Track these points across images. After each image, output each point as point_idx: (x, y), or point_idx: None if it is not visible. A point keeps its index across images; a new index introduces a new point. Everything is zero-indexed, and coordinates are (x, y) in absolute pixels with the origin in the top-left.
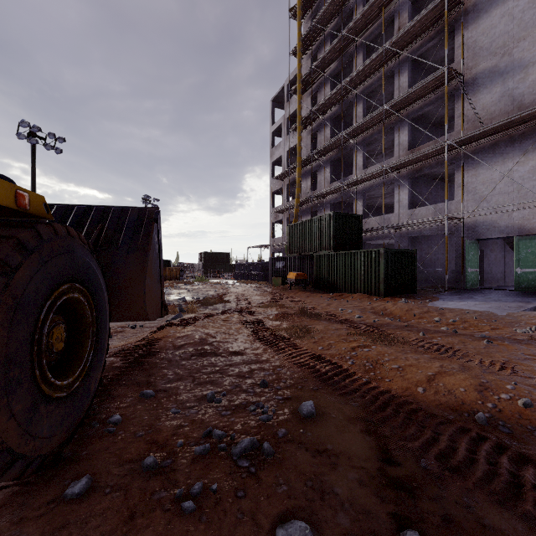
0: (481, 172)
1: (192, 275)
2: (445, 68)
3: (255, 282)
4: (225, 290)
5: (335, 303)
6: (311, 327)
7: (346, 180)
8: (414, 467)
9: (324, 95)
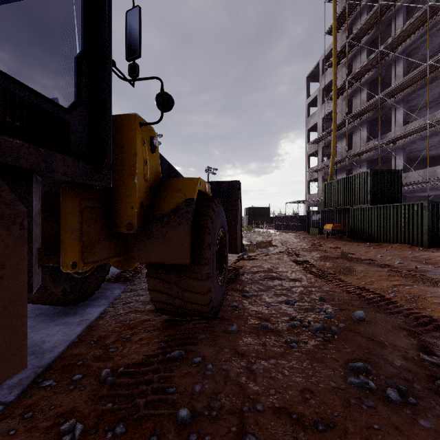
0: None
1: None
2: None
3: (293, 232)
4: (270, 237)
5: (373, 251)
6: (352, 268)
7: (383, 138)
8: None
9: (360, 62)
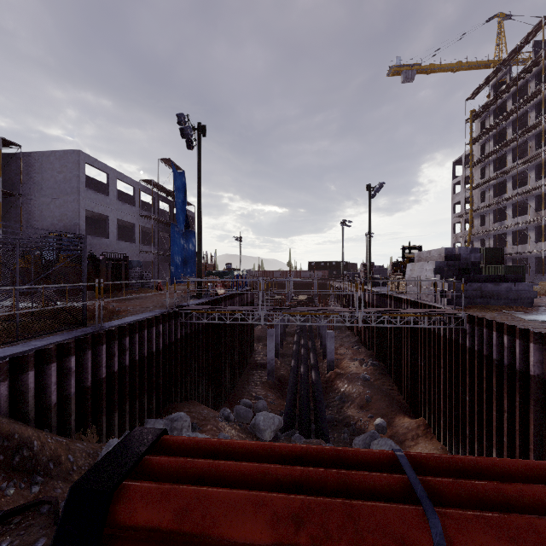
0: None
1: None
2: (542, 184)
3: None
4: None
5: None
6: None
7: (502, 223)
8: None
9: (489, 171)
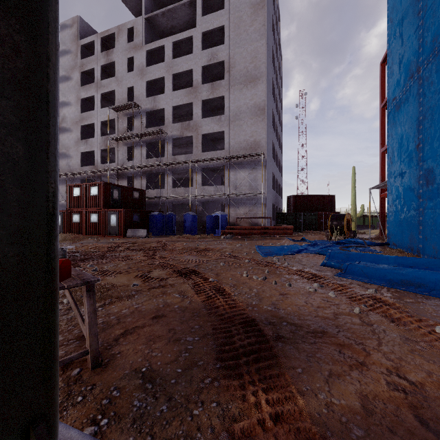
0: (63, 187)
1: None
2: None
3: None
4: None
5: None
6: None
7: None
8: None
9: None
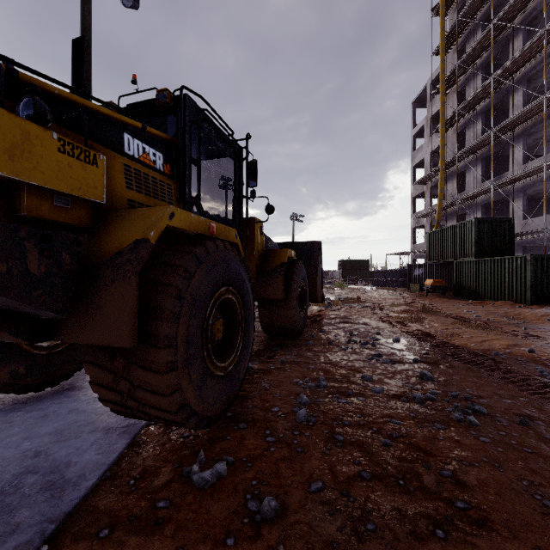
0: None
1: (331, 281)
2: None
3: (393, 289)
4: (362, 294)
5: (466, 307)
6: (424, 318)
7: (500, 178)
8: (435, 356)
9: (473, 88)
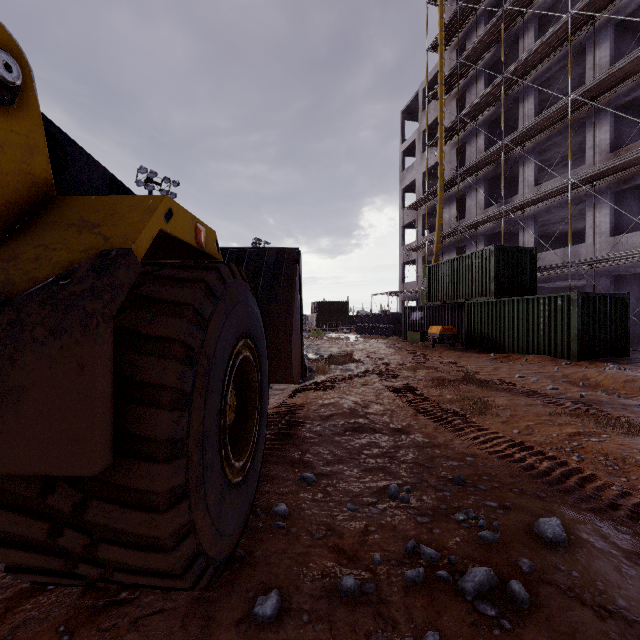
0: None
1: (304, 328)
2: None
3: (383, 337)
4: (350, 346)
5: (504, 367)
6: (489, 400)
7: (508, 203)
8: None
9: (475, 94)
